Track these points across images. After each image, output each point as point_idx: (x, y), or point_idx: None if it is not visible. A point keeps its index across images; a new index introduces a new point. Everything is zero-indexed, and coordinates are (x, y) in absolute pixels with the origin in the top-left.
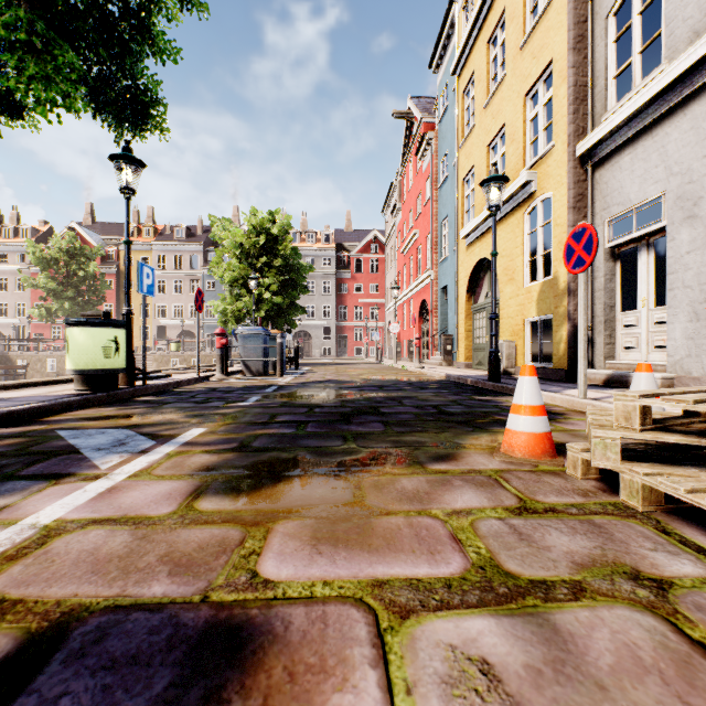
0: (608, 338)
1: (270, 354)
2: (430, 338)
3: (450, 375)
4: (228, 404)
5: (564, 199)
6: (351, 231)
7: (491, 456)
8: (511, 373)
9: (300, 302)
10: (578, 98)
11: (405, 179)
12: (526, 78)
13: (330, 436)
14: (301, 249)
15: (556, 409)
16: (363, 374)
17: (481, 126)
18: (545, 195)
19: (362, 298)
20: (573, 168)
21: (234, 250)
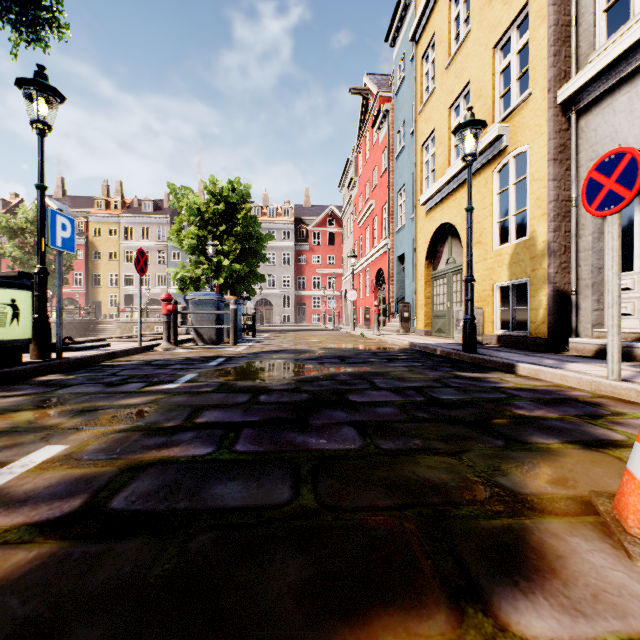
0: (596, 303)
1: (225, 321)
2: (387, 305)
3: (415, 344)
4: (148, 387)
5: (543, 150)
6: (309, 206)
7: (617, 548)
8: (478, 341)
9: (262, 272)
10: (560, 39)
11: (361, 153)
12: (496, 28)
13: (270, 467)
14: (263, 223)
15: (580, 395)
16: (322, 342)
17: (442, 88)
18: (519, 150)
19: (319, 269)
20: (554, 115)
21: (193, 218)
